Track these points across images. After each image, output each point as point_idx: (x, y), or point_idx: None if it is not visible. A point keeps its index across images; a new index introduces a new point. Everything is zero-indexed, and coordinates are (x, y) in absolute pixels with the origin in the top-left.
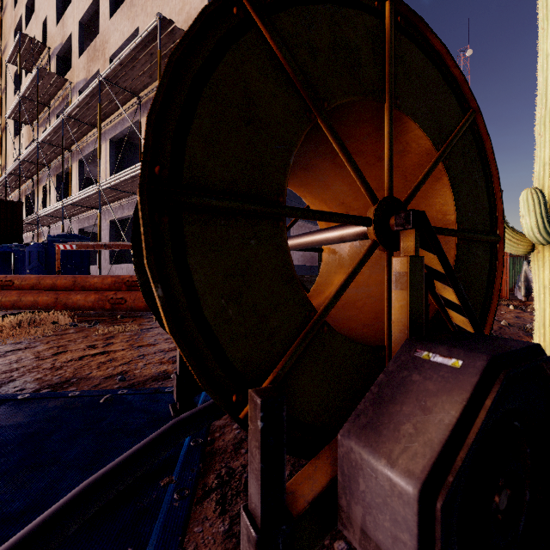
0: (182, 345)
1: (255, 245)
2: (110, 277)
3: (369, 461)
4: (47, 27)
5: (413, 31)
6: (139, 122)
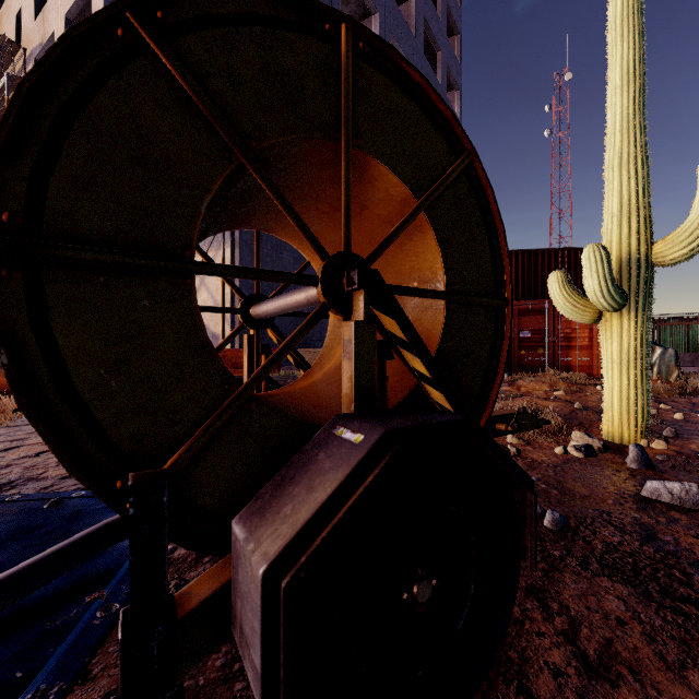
0: (37, 422)
1: (150, 306)
2: None
3: (243, 548)
4: (22, 22)
5: (382, 59)
6: None
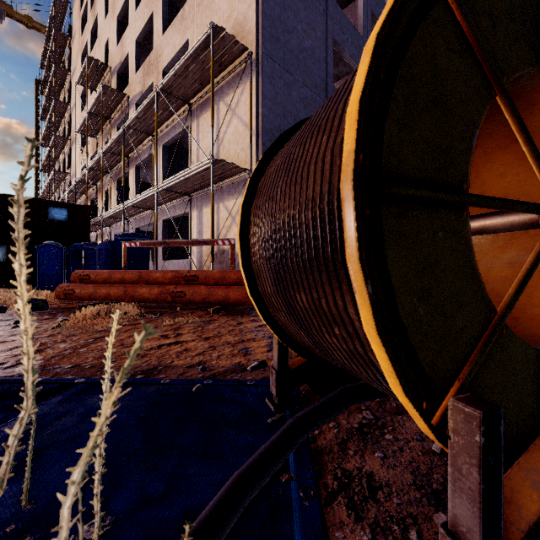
0: (387, 347)
1: (442, 237)
2: (170, 272)
3: None
4: (108, 49)
5: None
6: (190, 127)
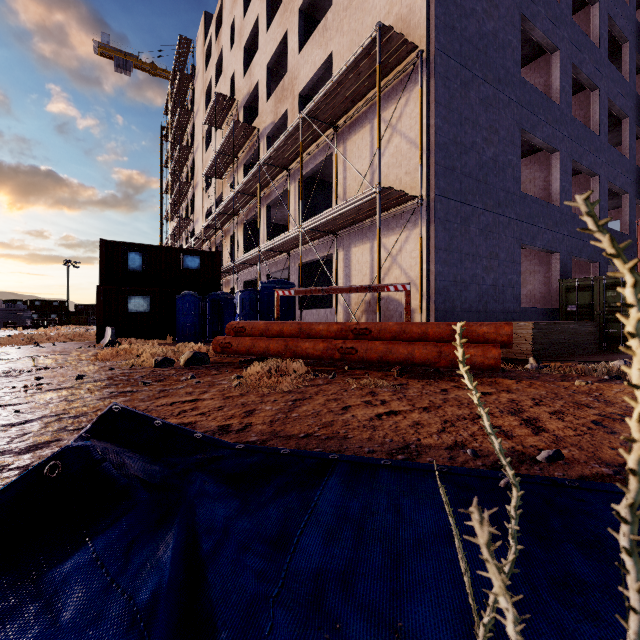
0: None
1: None
2: (335, 324)
3: None
4: (235, 82)
5: None
6: (335, 154)
